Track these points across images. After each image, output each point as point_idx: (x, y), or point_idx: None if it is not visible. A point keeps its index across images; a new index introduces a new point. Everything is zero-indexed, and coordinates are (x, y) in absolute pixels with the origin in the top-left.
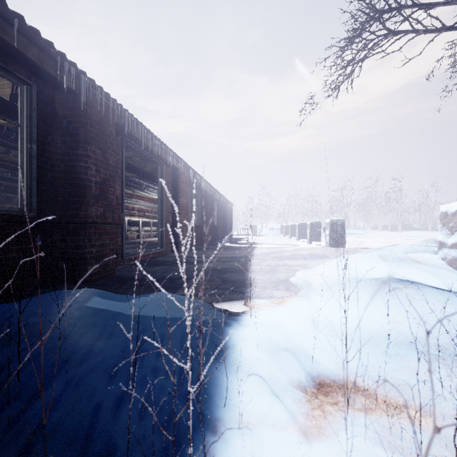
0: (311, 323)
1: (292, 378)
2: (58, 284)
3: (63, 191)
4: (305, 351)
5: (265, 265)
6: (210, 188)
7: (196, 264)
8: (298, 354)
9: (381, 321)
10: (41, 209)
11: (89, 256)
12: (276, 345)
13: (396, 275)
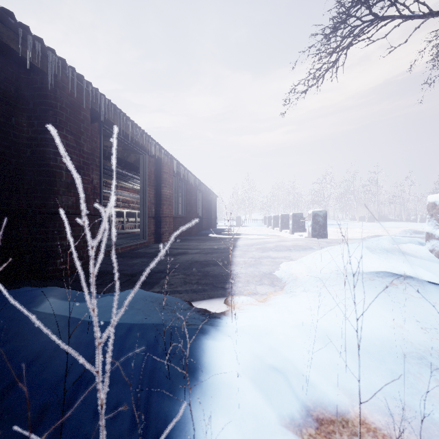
0: (301, 329)
1: (282, 412)
2: (24, 280)
3: (30, 178)
4: (297, 370)
5: (248, 257)
6: (194, 180)
7: (117, 284)
8: (289, 375)
9: (382, 327)
10: (3, 198)
11: (59, 249)
12: (261, 363)
13: (386, 269)
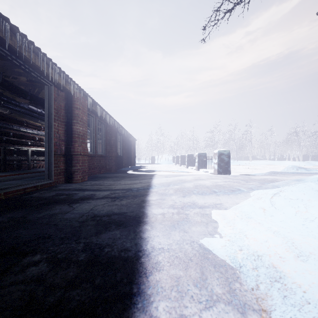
0: None
1: None
2: None
3: None
4: None
5: (168, 205)
6: (114, 123)
7: None
8: None
9: None
10: None
11: None
12: None
13: None
